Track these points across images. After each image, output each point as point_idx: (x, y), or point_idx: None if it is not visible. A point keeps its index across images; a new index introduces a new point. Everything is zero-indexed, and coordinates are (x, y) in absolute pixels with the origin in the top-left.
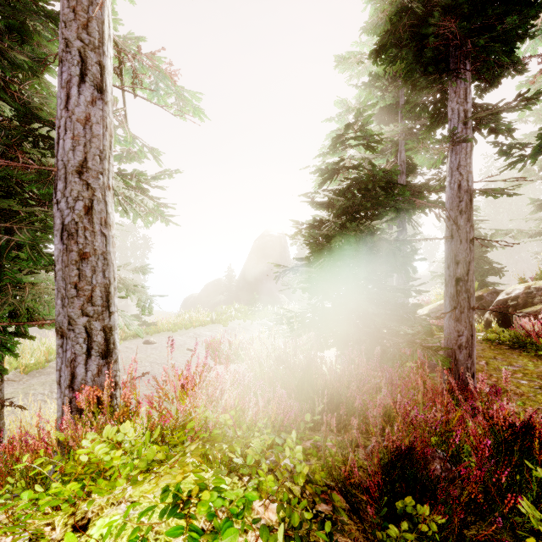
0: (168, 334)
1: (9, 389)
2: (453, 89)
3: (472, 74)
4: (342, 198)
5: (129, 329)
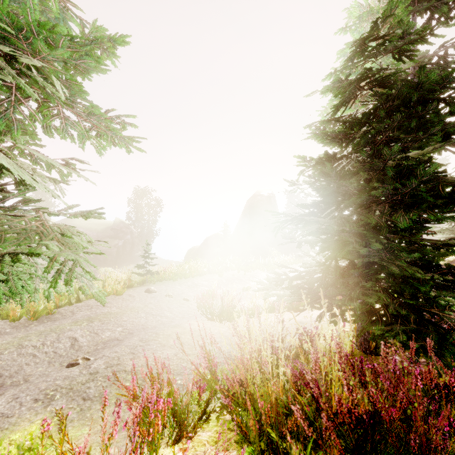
0: (168, 282)
1: (9, 338)
2: None
3: None
4: (364, 124)
5: (84, 293)
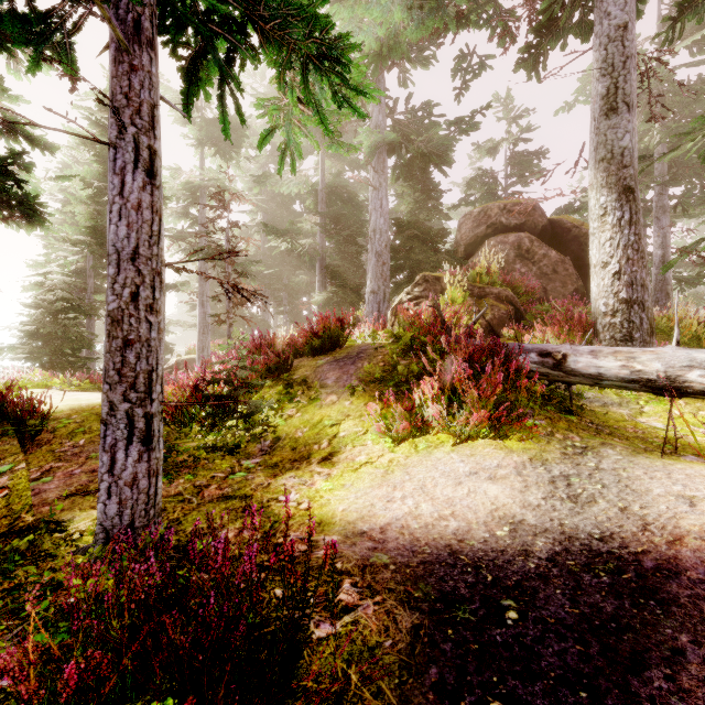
0: None
1: None
2: None
3: None
4: (50, 305)
5: None
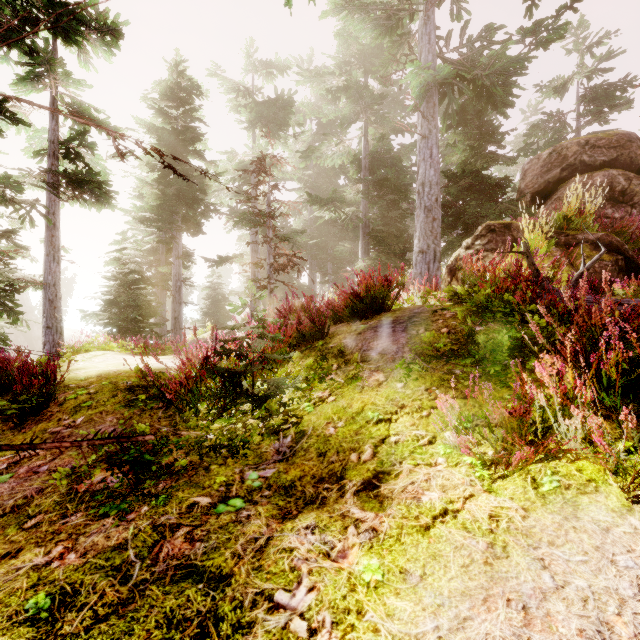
0: None
1: None
2: (174, 243)
3: (188, 229)
4: (124, 277)
5: None
